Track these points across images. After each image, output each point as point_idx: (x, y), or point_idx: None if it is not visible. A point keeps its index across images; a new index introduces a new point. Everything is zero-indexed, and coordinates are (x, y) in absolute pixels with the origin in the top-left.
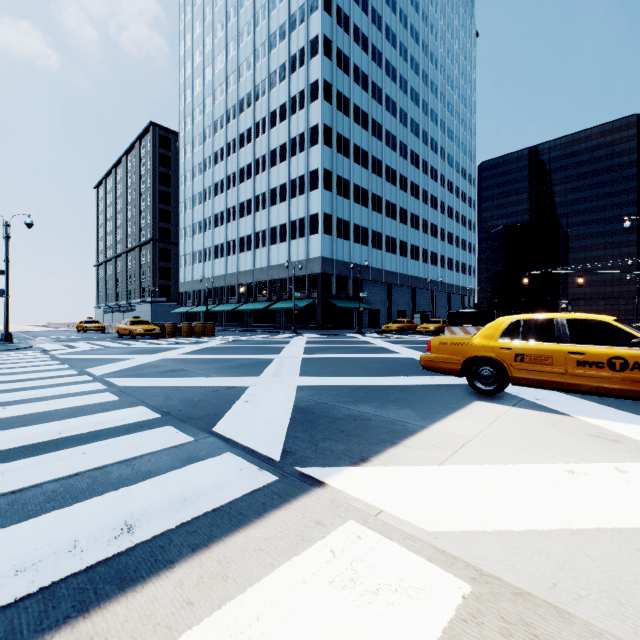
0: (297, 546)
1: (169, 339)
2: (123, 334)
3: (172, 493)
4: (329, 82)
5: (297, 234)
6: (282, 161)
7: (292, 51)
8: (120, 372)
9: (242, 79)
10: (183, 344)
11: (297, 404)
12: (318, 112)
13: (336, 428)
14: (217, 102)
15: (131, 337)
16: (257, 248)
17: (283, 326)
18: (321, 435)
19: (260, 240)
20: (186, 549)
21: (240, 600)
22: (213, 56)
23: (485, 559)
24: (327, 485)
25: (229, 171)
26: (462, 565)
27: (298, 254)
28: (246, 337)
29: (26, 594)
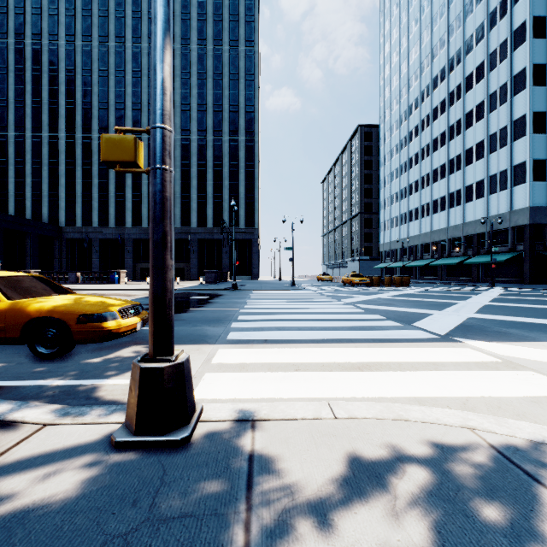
0: (442, 347)
1: (376, 287)
2: (346, 283)
3: (398, 333)
4: (541, 15)
5: (497, 188)
6: (478, 120)
7: (491, 7)
8: (357, 302)
9: (435, 59)
10: (386, 291)
11: (463, 323)
12: (525, 55)
13: (482, 333)
14: (411, 88)
15: (351, 285)
16: (450, 207)
17: (480, 280)
18: (470, 333)
19: (454, 200)
20: (405, 341)
21: (421, 348)
22: (408, 51)
23: (518, 362)
24: (462, 343)
25: (422, 144)
26: (505, 360)
27: (498, 207)
28: (437, 288)
29: (367, 339)
